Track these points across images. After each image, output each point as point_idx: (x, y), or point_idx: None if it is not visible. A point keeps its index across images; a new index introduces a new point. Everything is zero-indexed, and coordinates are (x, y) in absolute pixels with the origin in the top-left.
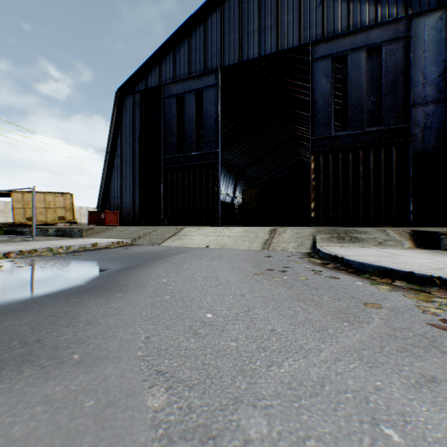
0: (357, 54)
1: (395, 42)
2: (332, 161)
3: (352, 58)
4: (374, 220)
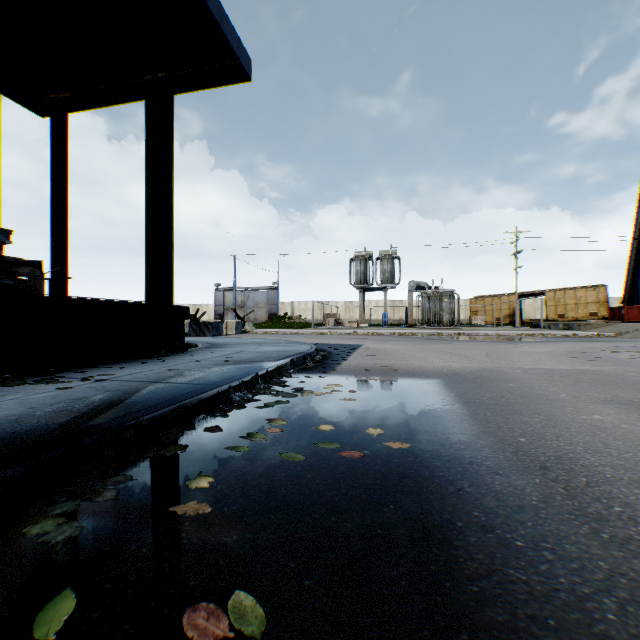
0: None
1: None
2: None
3: None
4: None
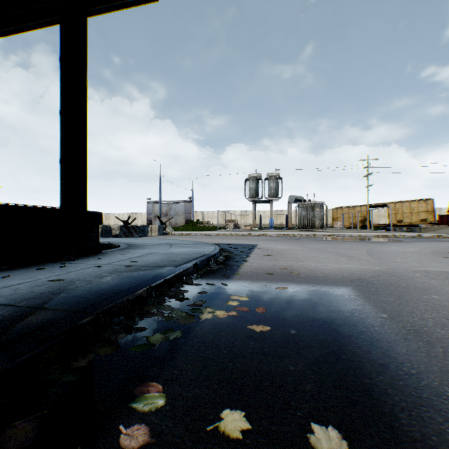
0: None
1: None
2: None
3: None
4: None
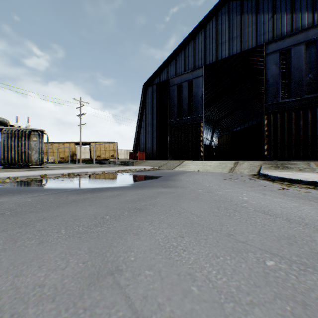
0: (298, 47)
1: None
2: (279, 118)
3: (294, 50)
4: (311, 156)
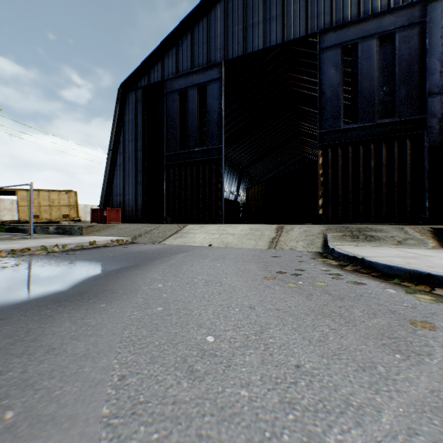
0: (369, 43)
1: (410, 28)
2: (341, 156)
3: (363, 46)
4: (386, 217)
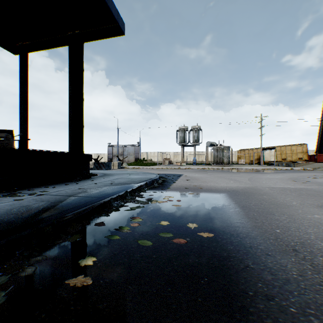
0: None
1: None
2: None
3: None
4: None
